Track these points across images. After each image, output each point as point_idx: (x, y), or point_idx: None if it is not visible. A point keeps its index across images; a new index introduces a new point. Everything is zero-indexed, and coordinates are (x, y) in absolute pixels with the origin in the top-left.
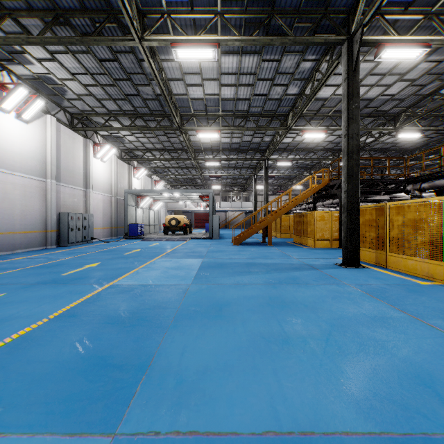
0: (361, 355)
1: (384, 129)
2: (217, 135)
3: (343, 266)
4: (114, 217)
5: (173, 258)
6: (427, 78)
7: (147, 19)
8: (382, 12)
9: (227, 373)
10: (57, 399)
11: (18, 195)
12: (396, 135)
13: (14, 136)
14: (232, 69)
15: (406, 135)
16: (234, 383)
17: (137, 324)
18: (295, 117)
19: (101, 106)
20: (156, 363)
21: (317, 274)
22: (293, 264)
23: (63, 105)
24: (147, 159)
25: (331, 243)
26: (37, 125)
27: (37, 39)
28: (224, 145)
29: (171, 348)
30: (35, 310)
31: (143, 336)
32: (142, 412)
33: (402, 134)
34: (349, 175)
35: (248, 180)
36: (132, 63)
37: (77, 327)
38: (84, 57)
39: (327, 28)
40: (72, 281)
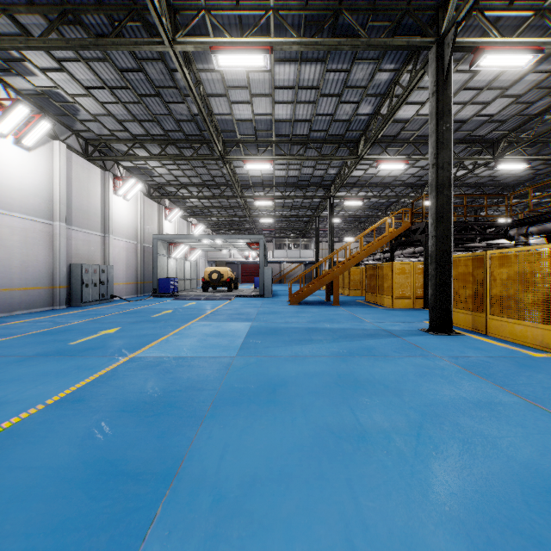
0: (466, 458)
1: (480, 158)
2: (269, 166)
3: (430, 332)
4: (141, 269)
5: (213, 322)
6: (535, 94)
7: (180, 16)
8: (481, 8)
9: (284, 486)
10: (43, 528)
11: (17, 241)
12: (495, 166)
13: (13, 167)
14: (288, 81)
15: (508, 166)
16: (293, 502)
17: (162, 412)
18: (368, 143)
19: (123, 129)
20: (186, 471)
21: (398, 343)
22: (366, 330)
23: (75, 129)
24: (182, 197)
25: (414, 303)
26: (41, 153)
27: (39, 42)
28: (278, 179)
29: (206, 448)
30: (29, 392)
31: (170, 430)
32: (163, 548)
33: (502, 164)
34: (439, 215)
35: (308, 224)
36: (162, 74)
37: (82, 417)
38: (100, 67)
39: (409, 28)
40: (82, 352)
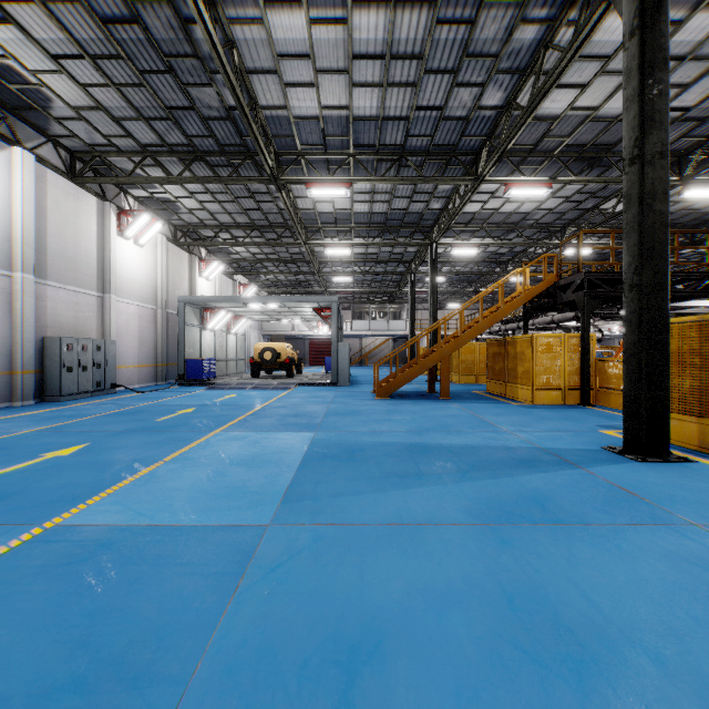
0: None
1: None
2: (345, 192)
3: (628, 454)
4: (162, 346)
5: (251, 431)
6: None
7: None
8: None
9: None
10: None
11: None
12: (681, 192)
13: None
14: (374, 44)
15: (701, 192)
16: None
17: None
18: (496, 153)
19: (125, 135)
20: None
21: (587, 483)
22: (512, 449)
23: (52, 133)
24: (221, 244)
25: (566, 396)
26: None
27: None
28: (358, 217)
29: None
30: None
31: None
32: None
33: (693, 189)
34: (646, 247)
35: (398, 284)
36: (171, 30)
37: None
38: (69, 15)
39: None
40: None
